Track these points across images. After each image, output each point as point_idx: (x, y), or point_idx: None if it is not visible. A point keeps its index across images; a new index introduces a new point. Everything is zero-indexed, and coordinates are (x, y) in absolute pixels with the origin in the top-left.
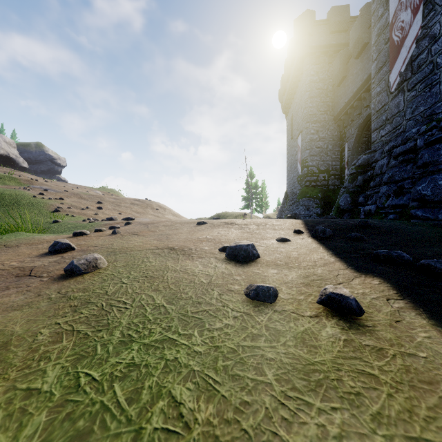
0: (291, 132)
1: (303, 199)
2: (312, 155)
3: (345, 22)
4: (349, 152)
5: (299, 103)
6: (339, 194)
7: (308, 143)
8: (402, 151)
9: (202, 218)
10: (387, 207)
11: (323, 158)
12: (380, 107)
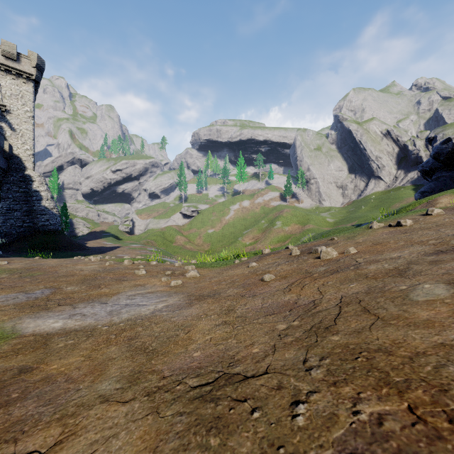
0: None
1: None
2: None
3: None
4: None
5: None
6: None
7: None
8: None
9: None
10: None
11: None
12: None
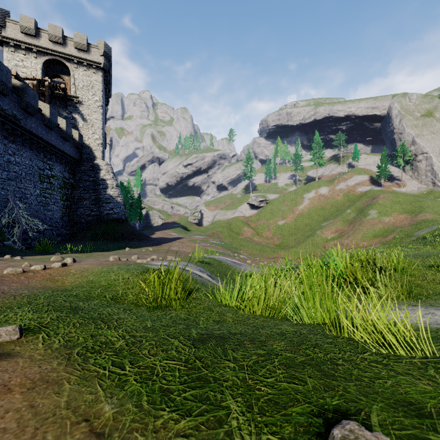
0: None
1: None
2: None
3: None
4: None
5: None
6: None
7: None
8: None
9: None
10: None
11: None
12: None
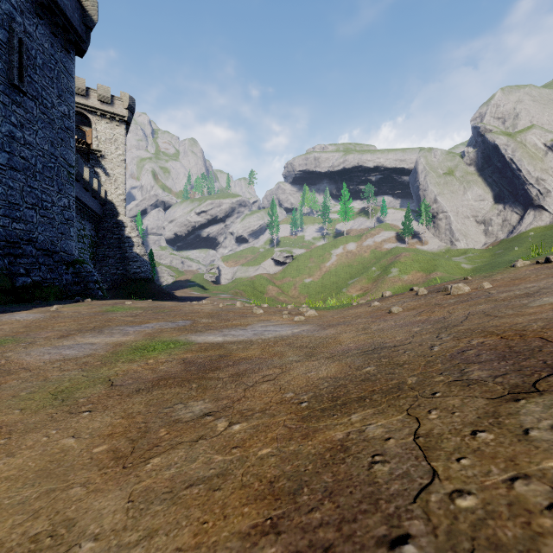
0: None
1: None
2: None
3: None
4: None
5: None
6: None
7: None
8: None
9: None
10: None
11: None
12: None
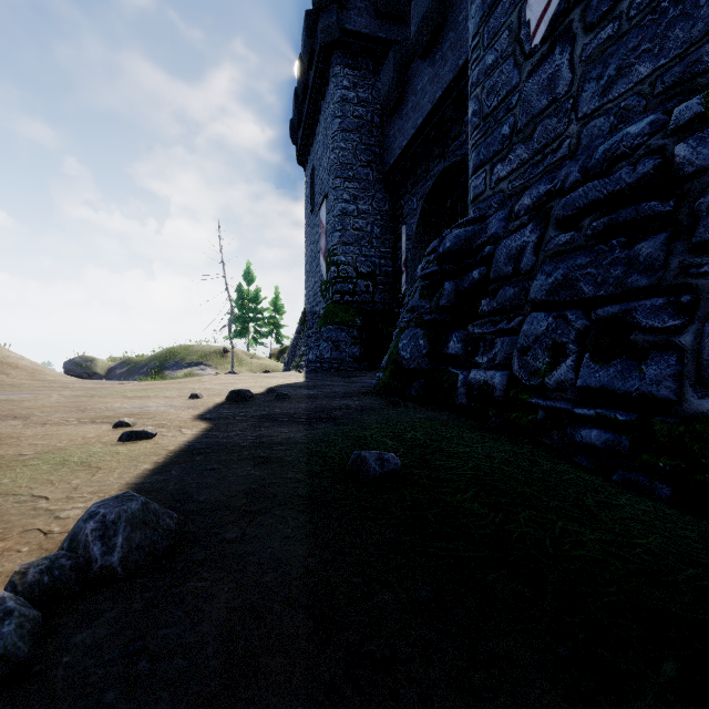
0: (310, 198)
1: (329, 328)
2: (346, 241)
3: (402, 3)
4: (409, 244)
5: (323, 142)
6: (397, 326)
7: (338, 218)
8: (605, 196)
9: (134, 357)
10: (555, 388)
11: (365, 250)
12: (496, 103)
